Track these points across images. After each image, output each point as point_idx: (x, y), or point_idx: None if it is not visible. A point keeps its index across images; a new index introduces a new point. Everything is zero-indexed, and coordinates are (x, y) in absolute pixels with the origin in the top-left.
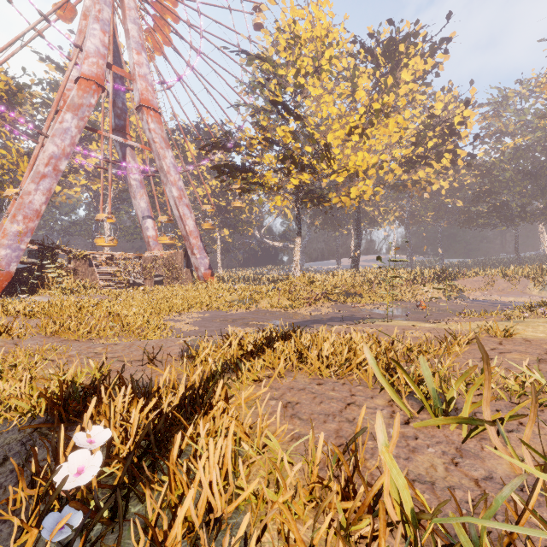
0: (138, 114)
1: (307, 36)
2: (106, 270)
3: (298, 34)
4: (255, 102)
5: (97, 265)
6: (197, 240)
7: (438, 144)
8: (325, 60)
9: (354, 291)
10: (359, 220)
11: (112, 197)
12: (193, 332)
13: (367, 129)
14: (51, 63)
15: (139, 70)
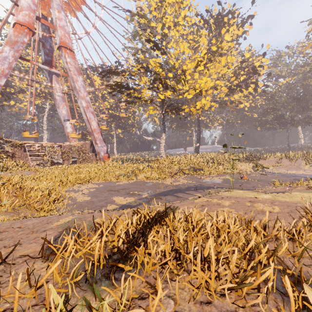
0: (59, 51)
1: (169, 1)
2: (36, 154)
3: None
4: (135, 45)
5: (32, 150)
6: (98, 135)
7: (246, 78)
8: (181, 18)
9: (198, 167)
10: (199, 124)
11: (48, 109)
12: (85, 202)
13: (207, 64)
14: (7, 23)
15: (59, 23)
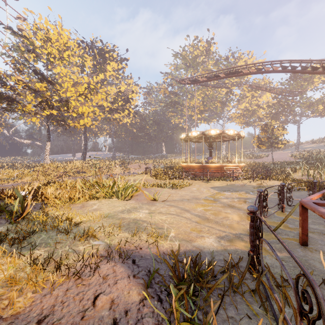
0: None
1: (55, 38)
2: None
3: (50, 37)
4: (17, 57)
5: None
6: None
7: (123, 104)
8: (66, 54)
9: (82, 171)
10: (86, 134)
11: None
12: None
13: (88, 95)
14: None
15: None
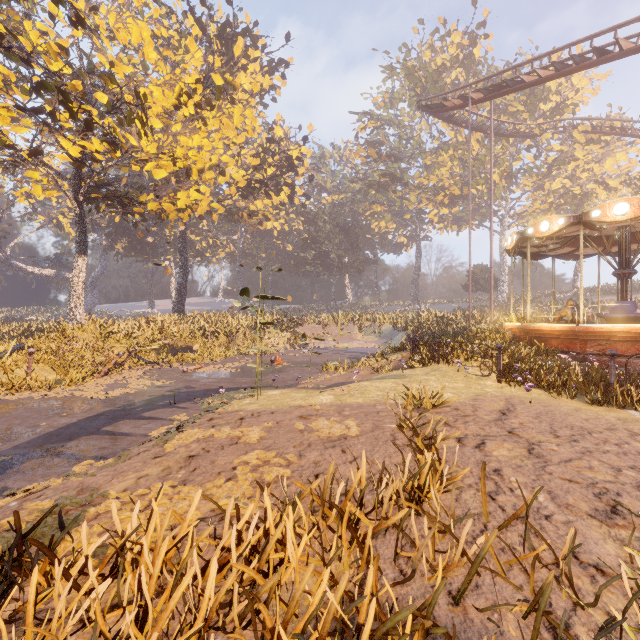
0: None
1: None
2: None
3: None
4: None
5: None
6: None
7: (277, 174)
8: None
9: (183, 346)
10: (185, 248)
11: None
12: None
13: (204, 110)
14: None
15: None
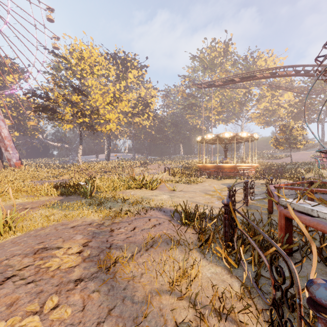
0: None
1: (87, 56)
2: None
3: (83, 56)
4: (57, 75)
5: None
6: (10, 142)
7: (143, 109)
8: (95, 69)
9: (108, 171)
10: (110, 137)
11: None
12: None
13: (114, 103)
14: None
15: None
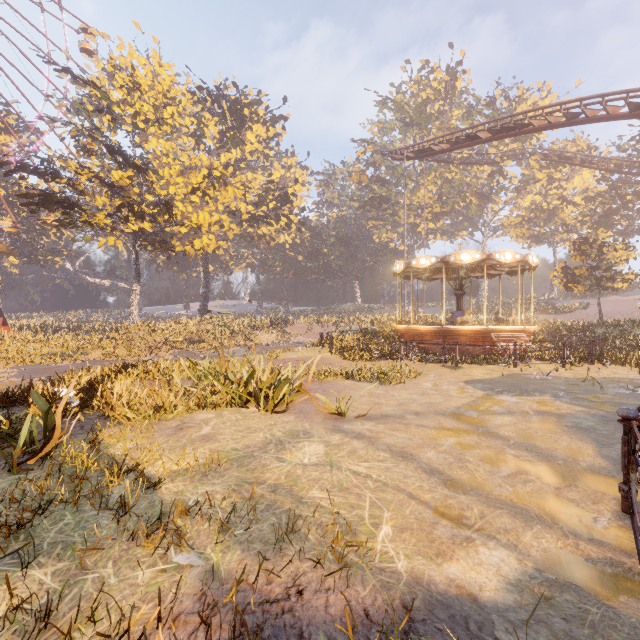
0: None
1: (148, 83)
2: None
3: (138, 81)
4: (80, 125)
5: None
6: None
7: (277, 207)
8: (167, 113)
9: (198, 339)
10: (207, 266)
11: None
12: None
13: (209, 190)
14: None
15: None
